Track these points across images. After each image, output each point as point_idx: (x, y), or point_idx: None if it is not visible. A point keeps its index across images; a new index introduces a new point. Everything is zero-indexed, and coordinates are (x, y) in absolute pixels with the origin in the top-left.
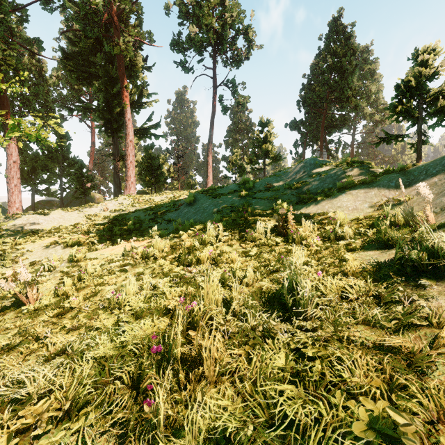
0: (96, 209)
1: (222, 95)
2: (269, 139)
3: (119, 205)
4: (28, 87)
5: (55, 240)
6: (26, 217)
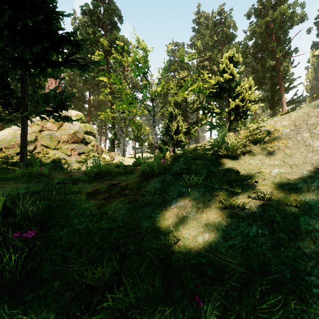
0: None
1: None
2: None
3: None
4: None
5: None
6: None
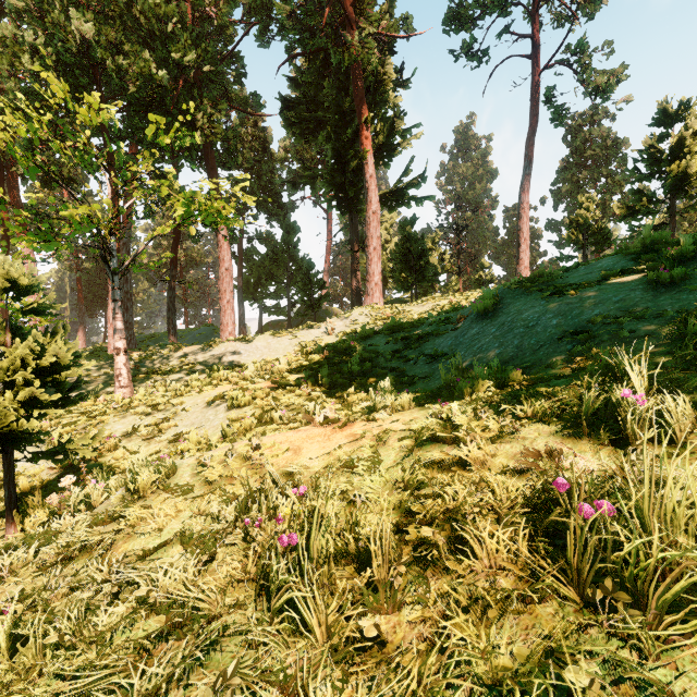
0: (318, 332)
1: (553, 87)
2: (690, 147)
3: (351, 324)
4: (251, 169)
5: (223, 392)
6: (224, 347)
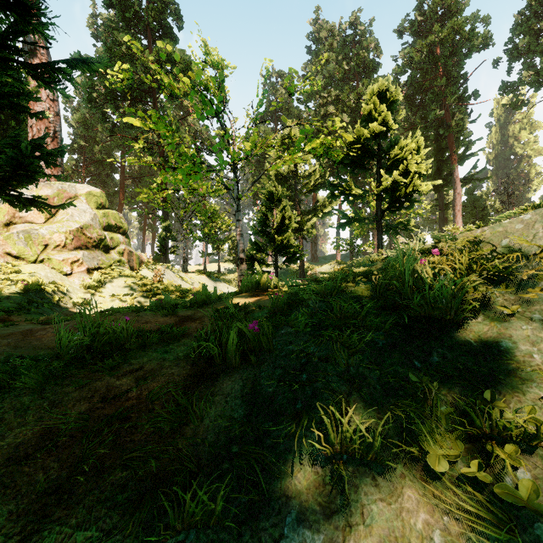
0: None
1: None
2: None
3: None
4: None
5: None
6: None
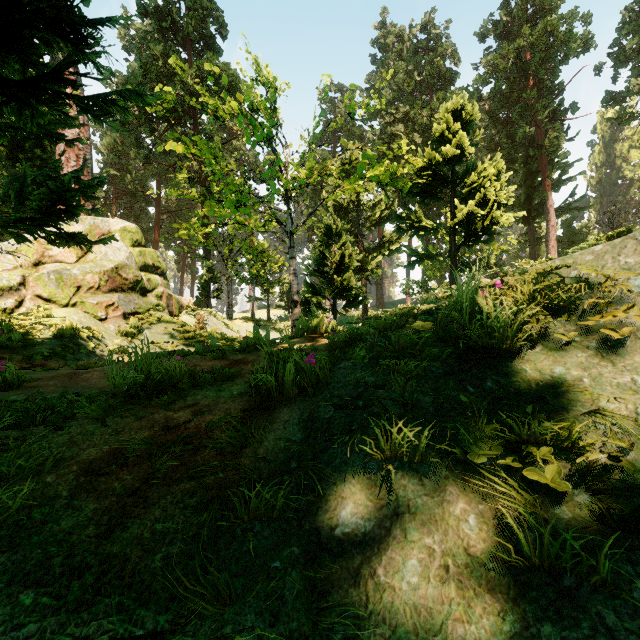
0: None
1: None
2: None
3: None
4: None
5: None
6: None
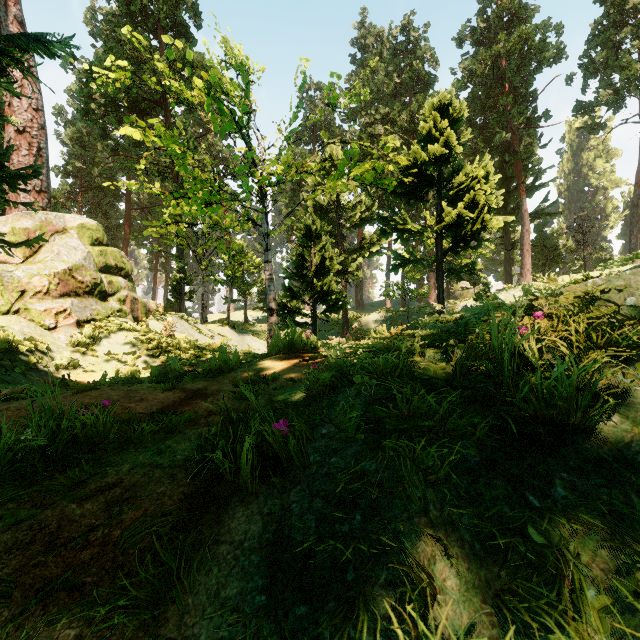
0: (501, 296)
1: None
2: None
3: (520, 292)
4: None
5: None
6: (456, 304)
